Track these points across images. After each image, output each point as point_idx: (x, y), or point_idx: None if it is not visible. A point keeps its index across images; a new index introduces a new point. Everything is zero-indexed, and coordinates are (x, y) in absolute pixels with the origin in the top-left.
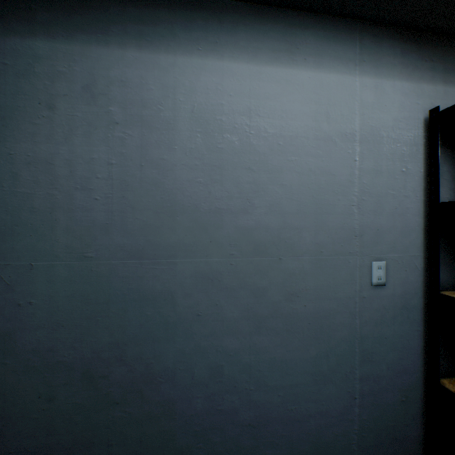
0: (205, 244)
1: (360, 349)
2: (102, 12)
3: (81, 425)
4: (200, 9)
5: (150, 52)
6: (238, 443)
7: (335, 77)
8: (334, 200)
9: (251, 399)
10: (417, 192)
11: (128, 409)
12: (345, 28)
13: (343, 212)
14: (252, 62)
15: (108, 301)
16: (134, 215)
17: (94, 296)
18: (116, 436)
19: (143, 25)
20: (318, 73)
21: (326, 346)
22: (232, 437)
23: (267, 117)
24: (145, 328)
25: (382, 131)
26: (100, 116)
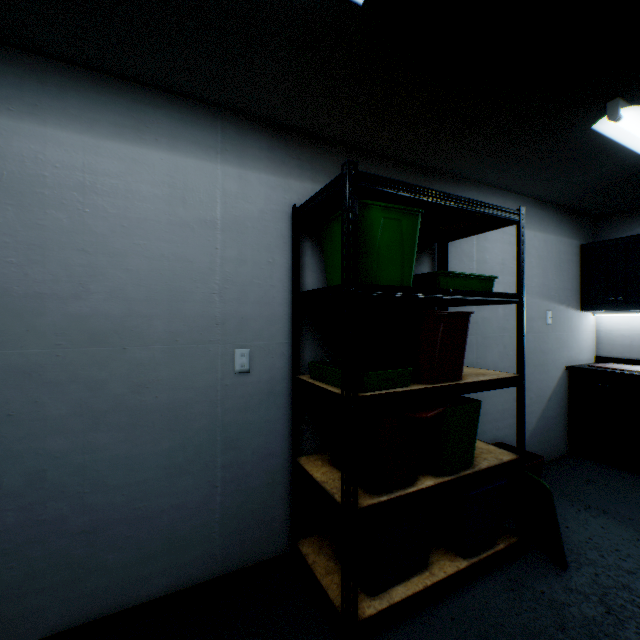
0: (21, 333)
1: (223, 437)
2: None
3: None
4: (12, 64)
5: None
6: (68, 553)
7: (193, 162)
8: (193, 288)
9: (86, 503)
10: (285, 282)
11: None
12: (206, 115)
13: (204, 300)
14: (87, 133)
15: None
16: None
17: None
18: None
19: None
20: (174, 156)
21: (183, 437)
22: (59, 549)
23: (108, 196)
24: None
25: (247, 221)
26: None
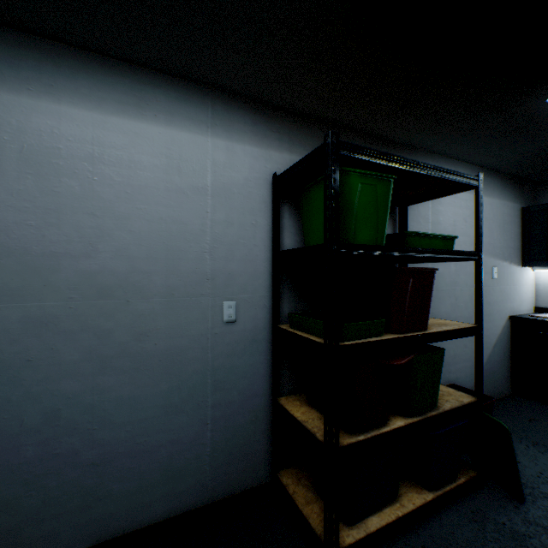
0: (39, 288)
1: (213, 379)
2: None
3: None
4: (31, 48)
5: None
6: (79, 483)
7: (187, 135)
8: (187, 247)
9: (95, 438)
10: (266, 242)
11: None
12: (198, 93)
13: (196, 258)
14: (96, 110)
15: None
16: None
17: None
18: None
19: None
20: (170, 130)
21: (178, 380)
22: (72, 479)
23: (114, 166)
24: None
25: (234, 188)
26: None
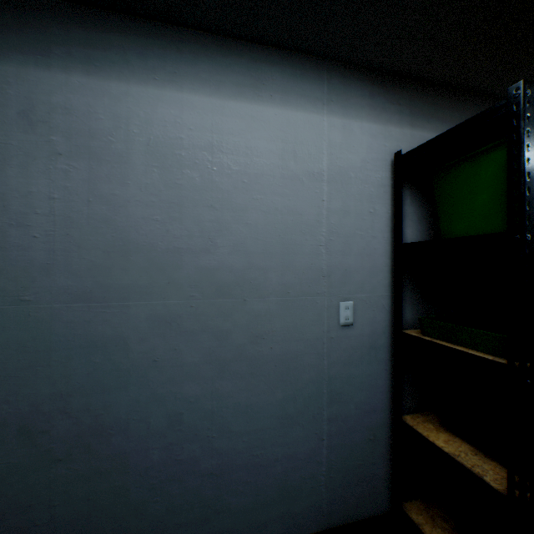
0: (163, 285)
1: (328, 390)
2: (43, 31)
3: (17, 487)
4: (157, 36)
5: (99, 78)
6: (199, 493)
7: (302, 115)
8: (302, 240)
9: (213, 446)
10: (385, 233)
11: (73, 466)
12: (313, 67)
13: (311, 253)
14: (214, 95)
15: (49, 348)
16: (80, 255)
17: (33, 343)
18: (59, 496)
19: (92, 49)
20: (285, 111)
21: (294, 388)
22: (192, 488)
23: (231, 154)
24: (93, 376)
25: (350, 171)
26: (40, 145)
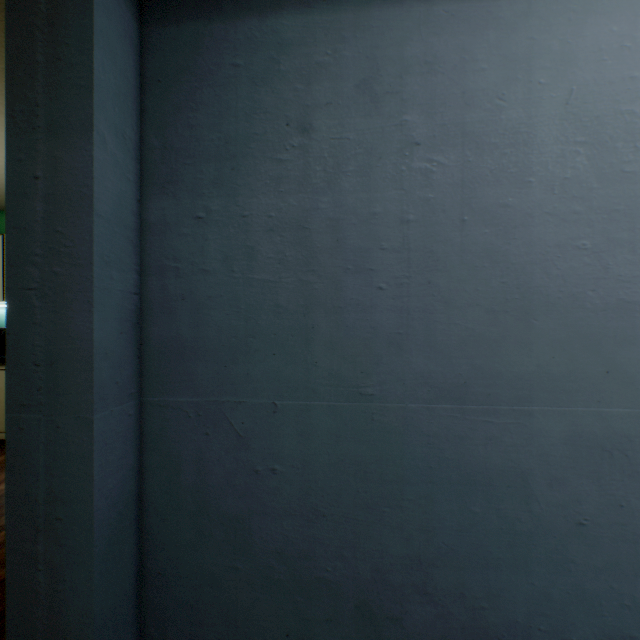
0: (594, 376)
1: None
2: None
3: None
4: None
5: None
6: None
7: None
8: None
9: None
10: None
11: None
12: None
13: None
14: None
15: (400, 478)
16: (447, 318)
17: (376, 466)
18: None
19: None
20: None
21: None
22: None
23: None
24: (469, 537)
25: None
26: (386, 134)
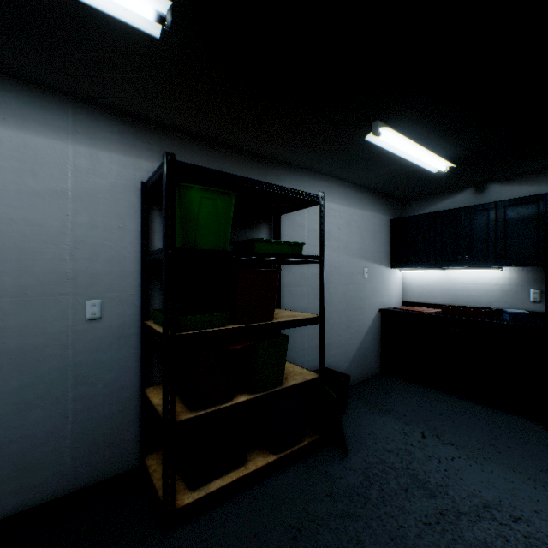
0: None
1: (75, 374)
2: None
3: None
4: None
5: None
6: None
7: (44, 140)
8: (43, 248)
9: None
10: (136, 244)
11: None
12: (57, 101)
13: (54, 259)
14: None
15: None
16: None
17: None
18: None
19: None
20: (23, 134)
21: (33, 376)
22: None
23: None
24: None
25: (99, 193)
26: None
